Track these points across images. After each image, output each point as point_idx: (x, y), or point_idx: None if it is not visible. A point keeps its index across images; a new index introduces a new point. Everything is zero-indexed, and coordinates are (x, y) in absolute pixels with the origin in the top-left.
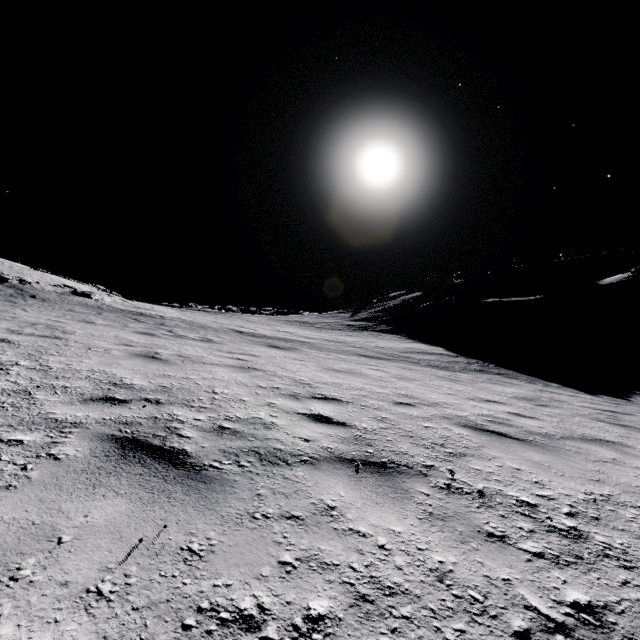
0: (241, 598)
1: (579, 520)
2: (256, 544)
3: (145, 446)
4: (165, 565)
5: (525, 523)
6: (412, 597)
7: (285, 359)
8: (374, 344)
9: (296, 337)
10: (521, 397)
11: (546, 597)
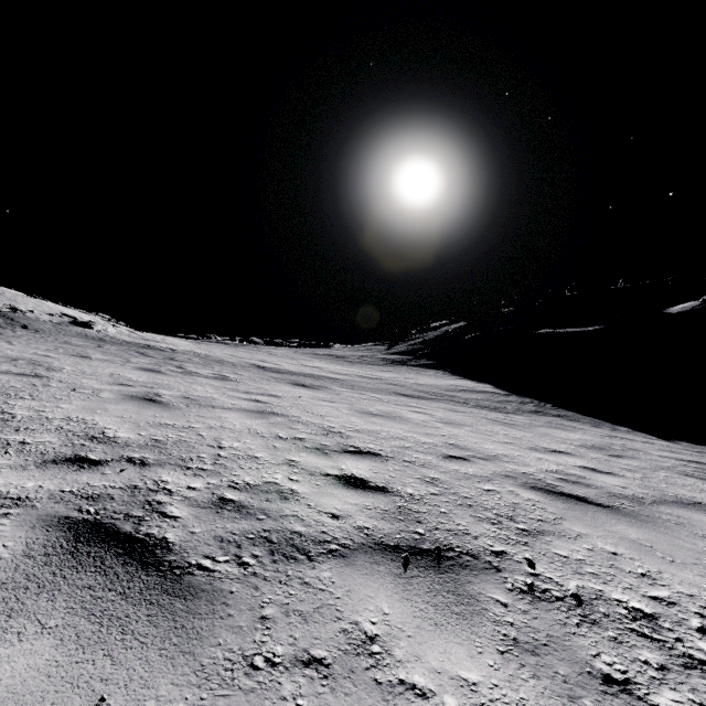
0: None
1: None
2: None
3: (109, 535)
4: None
5: (650, 652)
6: None
7: (312, 400)
8: (414, 381)
9: (325, 373)
10: (590, 445)
11: None
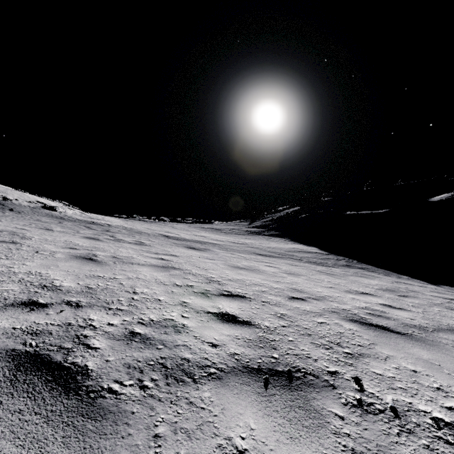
0: None
1: None
2: None
3: (43, 364)
4: None
5: None
6: None
7: (199, 258)
8: (266, 245)
9: (209, 240)
10: (385, 288)
11: None
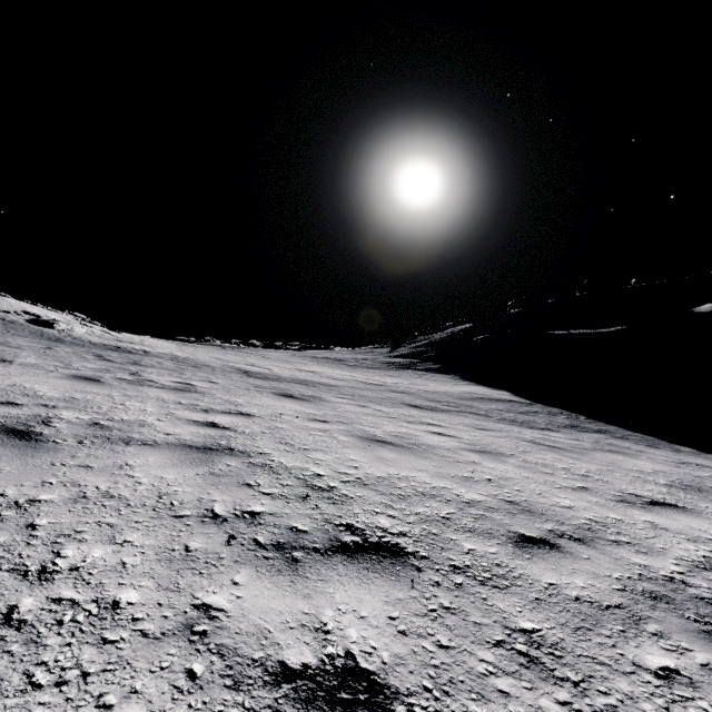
0: None
1: None
2: None
3: None
4: None
5: None
6: None
7: (297, 420)
8: (422, 387)
9: (322, 379)
10: (679, 483)
11: None
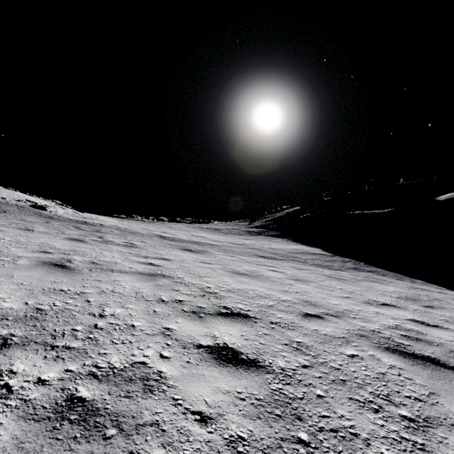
0: None
1: None
2: None
3: None
4: None
5: None
6: None
7: (195, 262)
8: (267, 246)
9: (207, 241)
10: (404, 297)
11: None
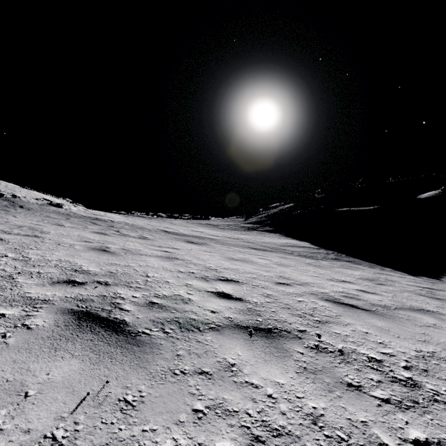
0: (163, 441)
1: (413, 372)
2: (175, 395)
3: (95, 317)
4: (106, 414)
5: (374, 375)
6: (294, 437)
7: (198, 251)
8: (261, 240)
9: (206, 235)
10: (365, 278)
11: (394, 436)
